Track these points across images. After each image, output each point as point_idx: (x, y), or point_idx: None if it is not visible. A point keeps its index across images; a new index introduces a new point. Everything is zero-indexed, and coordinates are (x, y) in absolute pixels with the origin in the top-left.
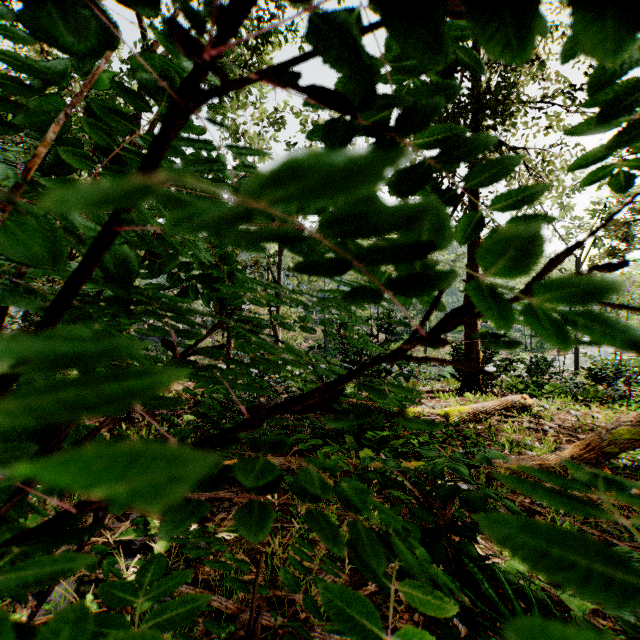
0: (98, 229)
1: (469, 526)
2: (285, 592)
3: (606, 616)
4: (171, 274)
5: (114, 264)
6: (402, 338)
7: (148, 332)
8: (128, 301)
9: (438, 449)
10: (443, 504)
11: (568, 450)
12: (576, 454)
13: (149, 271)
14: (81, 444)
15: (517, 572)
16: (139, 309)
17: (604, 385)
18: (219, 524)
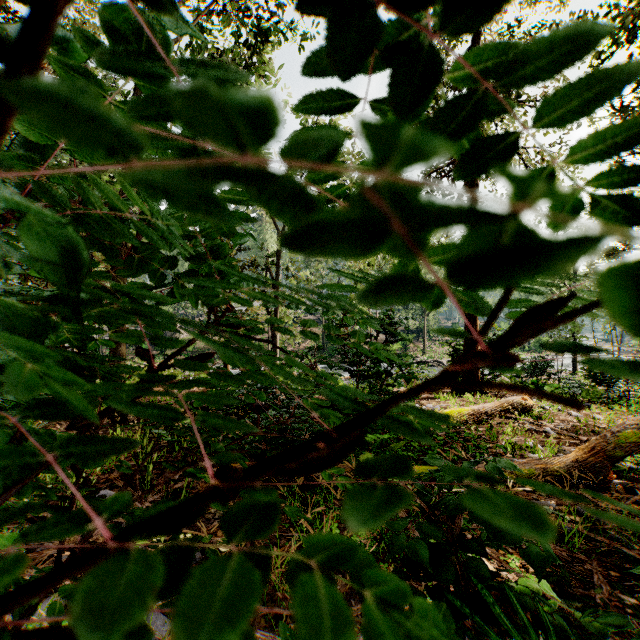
0: (22, 203)
1: (478, 540)
2: (283, 608)
3: (619, 631)
4: (153, 271)
5: (57, 254)
6: (402, 339)
7: (119, 340)
8: (77, 303)
9: (439, 452)
10: (451, 516)
11: (572, 453)
12: (580, 457)
13: (128, 268)
14: (27, 483)
15: (532, 592)
16: (97, 313)
17: (604, 386)
18: (215, 532)
